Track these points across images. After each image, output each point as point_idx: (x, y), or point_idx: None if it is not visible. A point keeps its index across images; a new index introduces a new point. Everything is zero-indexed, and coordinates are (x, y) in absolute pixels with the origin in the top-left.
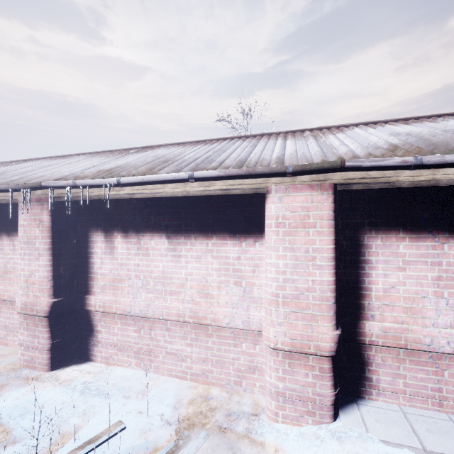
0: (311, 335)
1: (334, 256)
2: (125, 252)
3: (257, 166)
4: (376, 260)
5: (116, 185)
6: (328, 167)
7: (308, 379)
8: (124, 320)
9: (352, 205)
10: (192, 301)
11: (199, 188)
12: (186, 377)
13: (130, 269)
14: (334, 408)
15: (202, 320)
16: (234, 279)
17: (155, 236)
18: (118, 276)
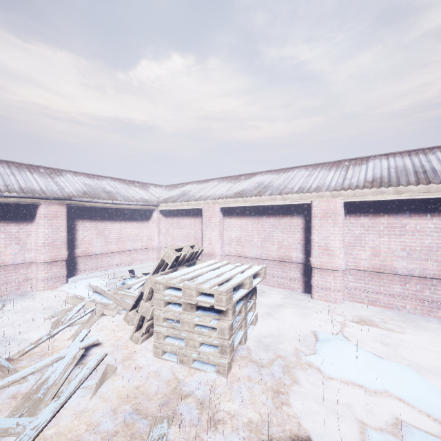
0: (59, 254)
1: (67, 227)
2: None
3: (34, 193)
4: (80, 229)
5: None
6: (66, 199)
7: (58, 270)
8: None
9: (72, 210)
10: None
11: (0, 199)
12: None
13: None
14: (67, 277)
15: None
16: (16, 241)
17: None
18: None
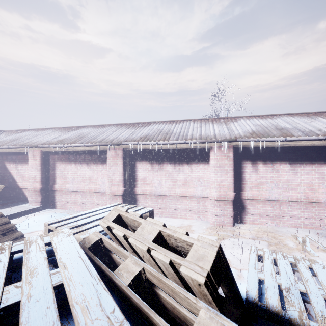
0: None
1: None
2: (265, 171)
3: None
4: None
5: (282, 141)
6: None
7: None
8: (264, 203)
9: None
10: (304, 192)
11: (320, 142)
12: (300, 226)
13: (267, 179)
14: None
15: (310, 200)
16: None
17: (282, 163)
18: (260, 182)
